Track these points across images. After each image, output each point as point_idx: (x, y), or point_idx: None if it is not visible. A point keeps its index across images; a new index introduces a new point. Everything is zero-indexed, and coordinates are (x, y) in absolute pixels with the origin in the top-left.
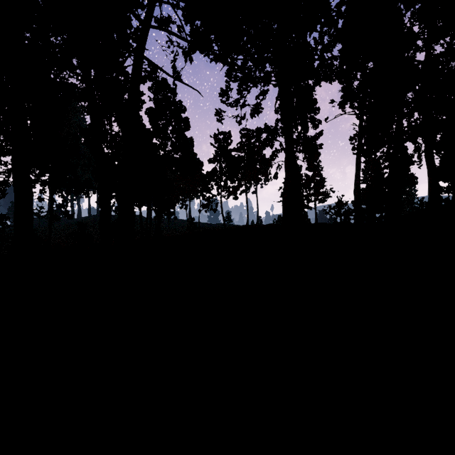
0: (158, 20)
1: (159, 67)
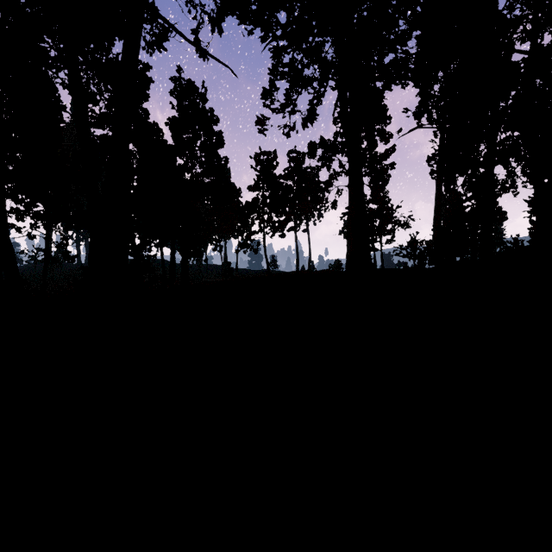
0: None
1: (171, 25)
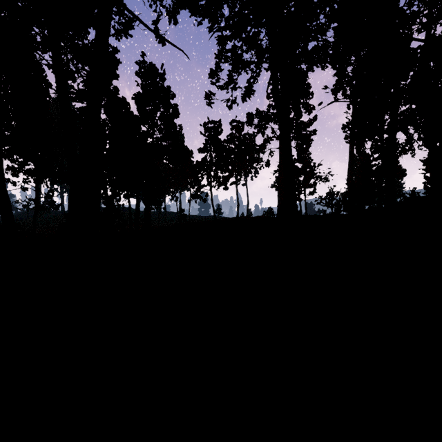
0: None
1: (135, 15)
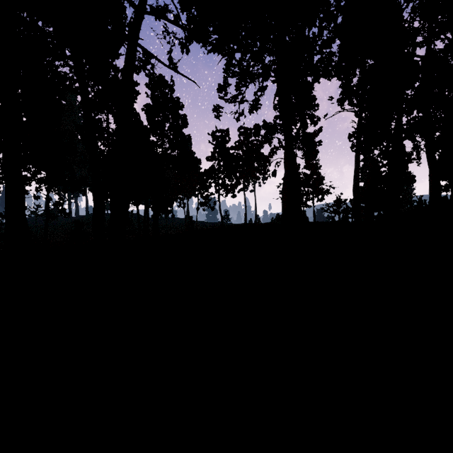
0: (153, 9)
1: (154, 56)
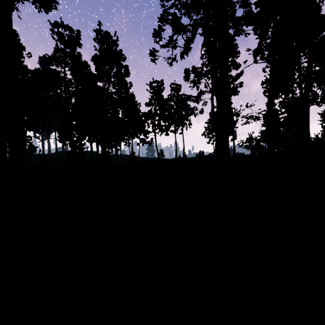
0: None
1: None
